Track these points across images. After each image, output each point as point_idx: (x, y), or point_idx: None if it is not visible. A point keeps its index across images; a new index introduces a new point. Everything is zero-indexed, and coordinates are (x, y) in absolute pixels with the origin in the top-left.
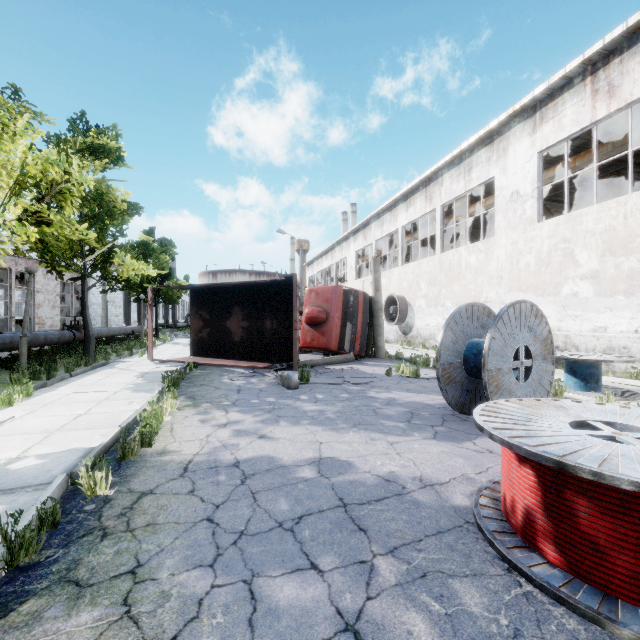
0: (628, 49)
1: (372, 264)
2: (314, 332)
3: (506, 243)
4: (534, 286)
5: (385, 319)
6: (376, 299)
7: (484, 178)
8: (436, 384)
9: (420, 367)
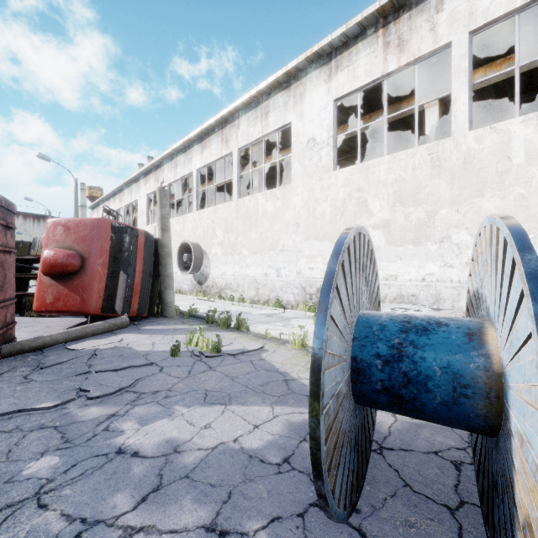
0: (416, 6)
1: (158, 196)
2: (59, 287)
3: (303, 190)
4: (330, 234)
5: (179, 268)
6: (163, 242)
7: (281, 123)
8: (248, 367)
9: (220, 329)
